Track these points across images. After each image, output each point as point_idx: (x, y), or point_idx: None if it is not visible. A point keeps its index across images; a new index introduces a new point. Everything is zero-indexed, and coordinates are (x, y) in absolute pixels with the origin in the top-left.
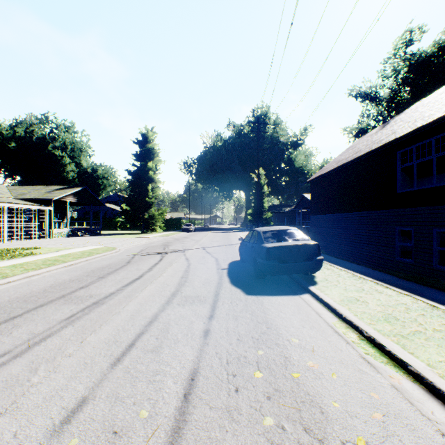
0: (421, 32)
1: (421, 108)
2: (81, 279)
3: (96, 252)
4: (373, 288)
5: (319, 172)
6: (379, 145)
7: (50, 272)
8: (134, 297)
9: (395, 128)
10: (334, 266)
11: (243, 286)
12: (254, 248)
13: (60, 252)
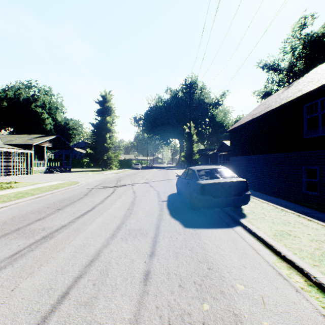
0: (313, 18)
1: (320, 71)
2: (40, 211)
3: (62, 185)
4: (298, 221)
5: (237, 124)
6: (288, 100)
7: (17, 204)
8: (82, 231)
9: (300, 87)
10: (255, 199)
11: (181, 218)
12: (190, 184)
13: (33, 185)
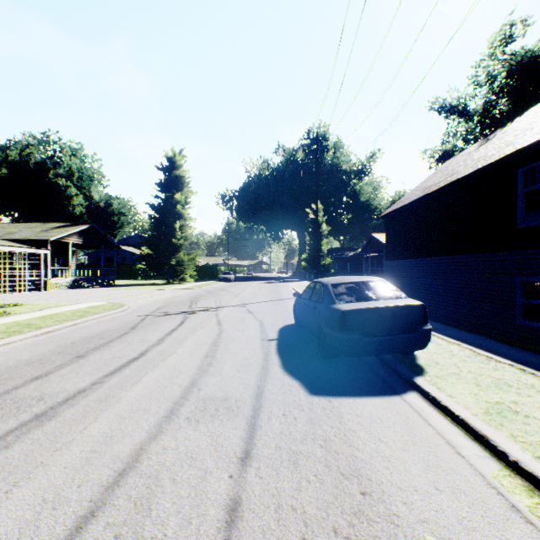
0: (524, 25)
1: None
2: (45, 360)
3: (95, 311)
4: (525, 382)
5: (397, 204)
6: (489, 162)
7: (7, 346)
8: (114, 402)
9: (510, 139)
10: (436, 336)
11: (303, 375)
12: (319, 310)
13: (44, 311)
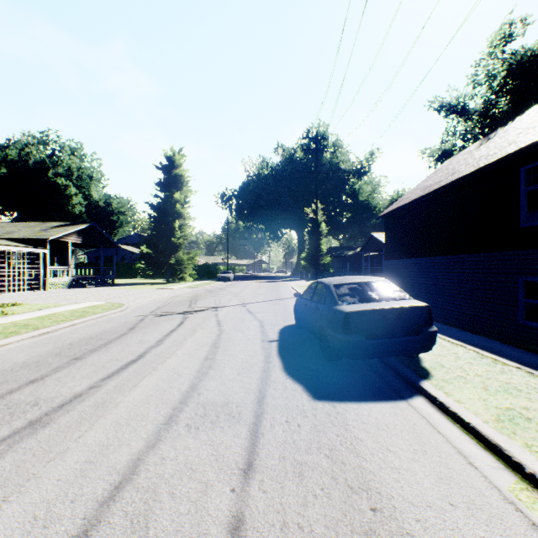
0: (524, 24)
1: None
2: (41, 363)
3: (93, 311)
4: (535, 387)
5: (397, 203)
6: (491, 160)
7: (3, 348)
8: (111, 407)
9: (512, 138)
10: (439, 337)
11: (306, 379)
12: (321, 311)
13: (43, 311)
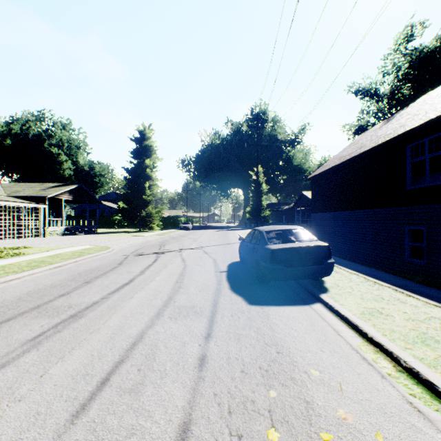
0: (422, 27)
1: (429, 100)
2: (63, 285)
3: (88, 252)
4: (394, 297)
5: (320, 169)
6: (386, 139)
7: (32, 276)
8: (119, 308)
9: (403, 122)
10: (342, 269)
11: (245, 293)
12: (257, 250)
13: (50, 252)
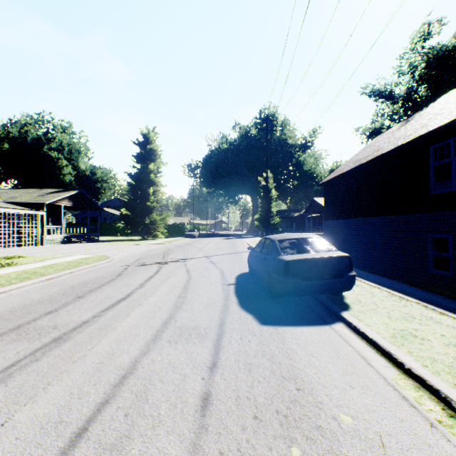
0: (440, 24)
1: (453, 98)
2: (53, 300)
3: (86, 261)
4: (426, 315)
5: (333, 174)
6: (407, 140)
7: (20, 289)
8: (112, 329)
9: (425, 122)
10: (362, 281)
11: (256, 311)
12: (268, 261)
13: (45, 261)
